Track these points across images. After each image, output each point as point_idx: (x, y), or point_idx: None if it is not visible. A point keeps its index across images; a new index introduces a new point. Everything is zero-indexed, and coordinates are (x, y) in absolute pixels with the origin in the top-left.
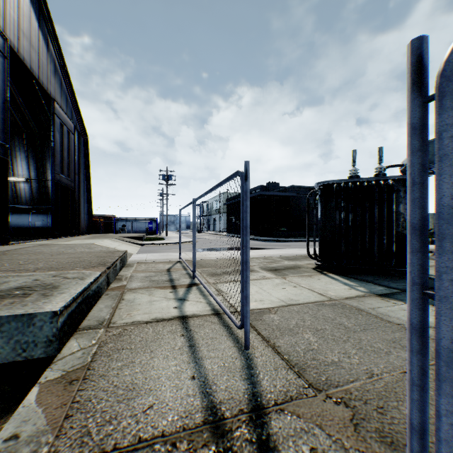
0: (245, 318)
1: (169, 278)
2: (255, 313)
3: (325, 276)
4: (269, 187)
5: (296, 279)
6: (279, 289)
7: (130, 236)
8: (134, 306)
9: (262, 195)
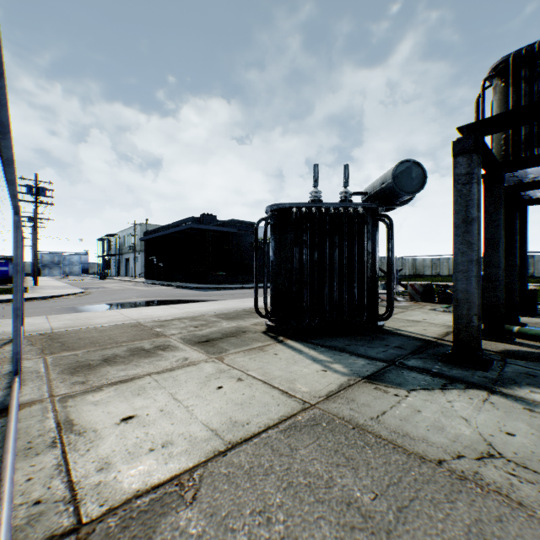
0: None
1: None
2: (136, 520)
3: (283, 346)
4: (204, 219)
5: (241, 358)
6: (211, 393)
7: None
8: None
9: (195, 229)
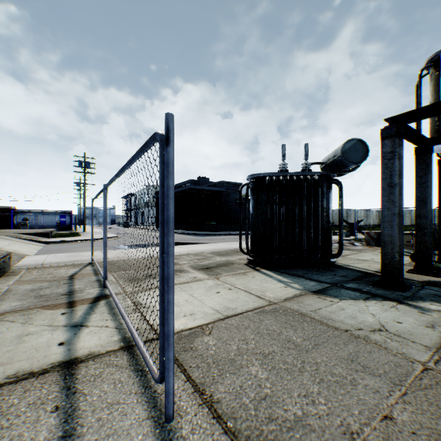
0: (166, 371)
1: (69, 290)
2: (184, 338)
3: (258, 273)
4: (199, 181)
5: (231, 278)
6: (213, 295)
7: (32, 232)
8: None
9: (193, 189)
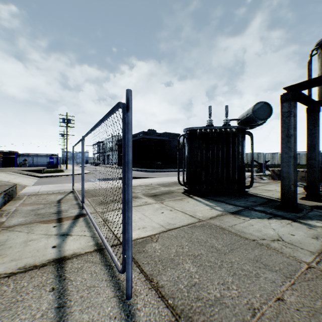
0: (127, 264)
1: (57, 210)
2: (138, 244)
3: (192, 199)
4: (149, 132)
5: (171, 203)
6: (159, 214)
7: (30, 170)
8: (2, 250)
9: (144, 138)
